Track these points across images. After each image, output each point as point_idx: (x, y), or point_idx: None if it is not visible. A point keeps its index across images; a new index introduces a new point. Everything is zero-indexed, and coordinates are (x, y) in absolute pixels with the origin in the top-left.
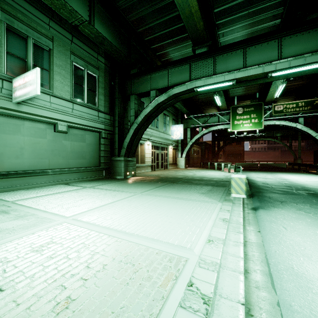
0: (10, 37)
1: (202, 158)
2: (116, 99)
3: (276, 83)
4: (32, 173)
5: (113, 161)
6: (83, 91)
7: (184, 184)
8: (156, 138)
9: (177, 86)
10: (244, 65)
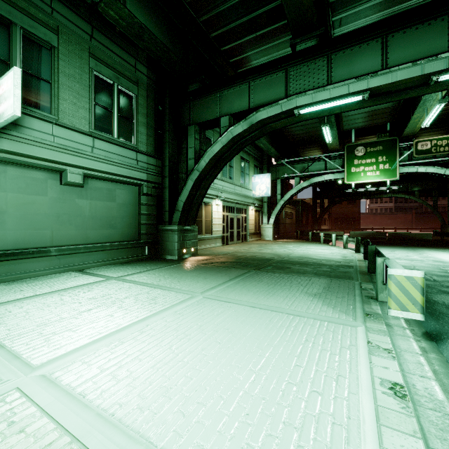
0: None
1: (298, 224)
2: (165, 133)
3: (425, 104)
4: (20, 253)
5: (161, 231)
6: (111, 119)
7: (278, 273)
8: (230, 195)
9: (265, 107)
10: (384, 65)
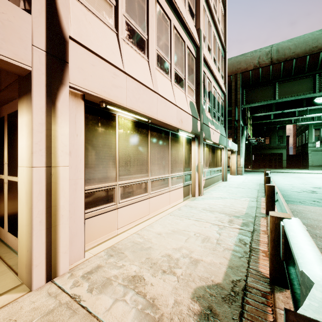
0: (315, 131)
1: None
2: None
3: None
4: (321, 166)
5: None
6: None
7: None
8: None
9: None
10: None
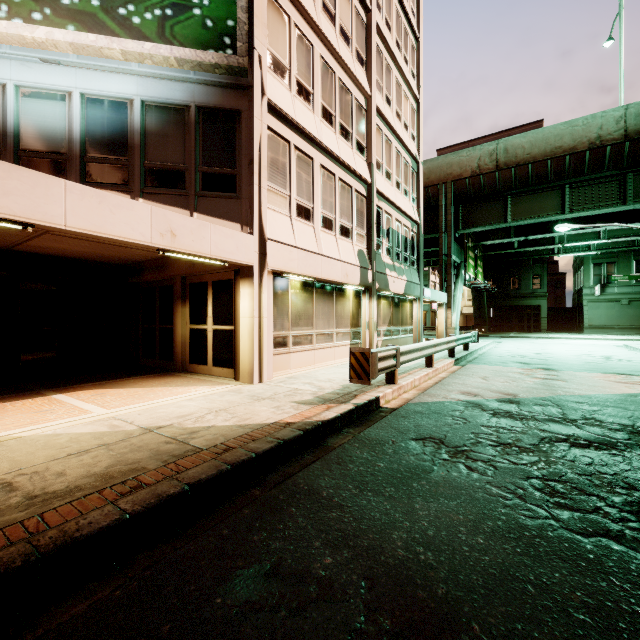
0: (594, 268)
1: None
2: None
3: None
4: (605, 327)
5: None
6: None
7: None
8: None
9: None
10: None
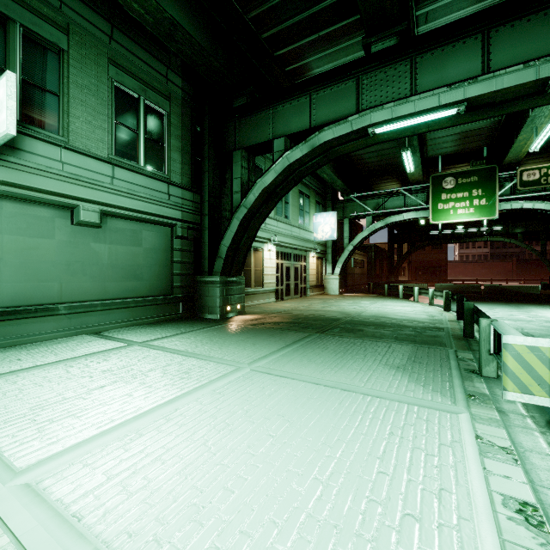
0: None
1: (370, 274)
2: (204, 160)
3: (534, 122)
4: (20, 312)
5: (199, 283)
6: (137, 142)
7: (347, 337)
8: (286, 239)
9: (330, 125)
10: (485, 69)
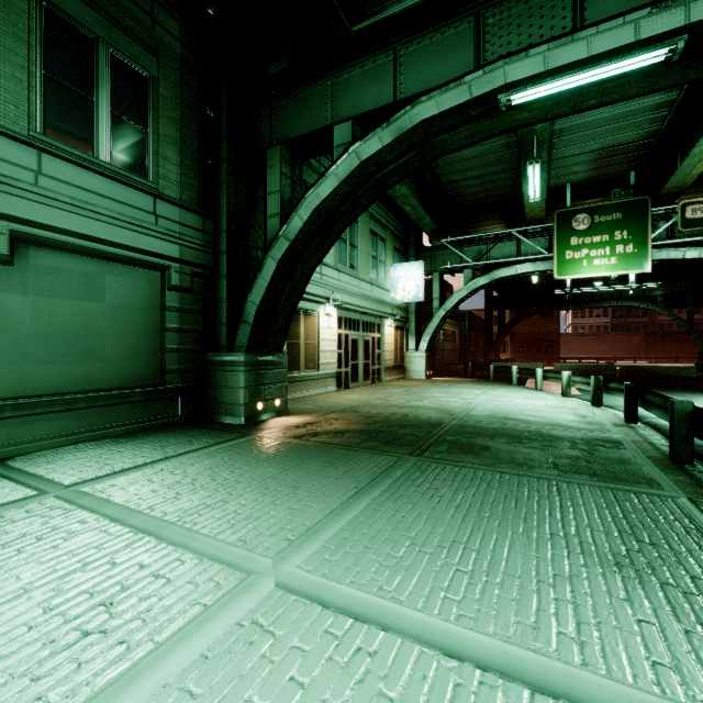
0: None
1: (463, 351)
2: (221, 164)
3: None
4: None
5: (211, 365)
6: (91, 117)
7: (468, 465)
8: (351, 298)
9: (432, 92)
10: None
